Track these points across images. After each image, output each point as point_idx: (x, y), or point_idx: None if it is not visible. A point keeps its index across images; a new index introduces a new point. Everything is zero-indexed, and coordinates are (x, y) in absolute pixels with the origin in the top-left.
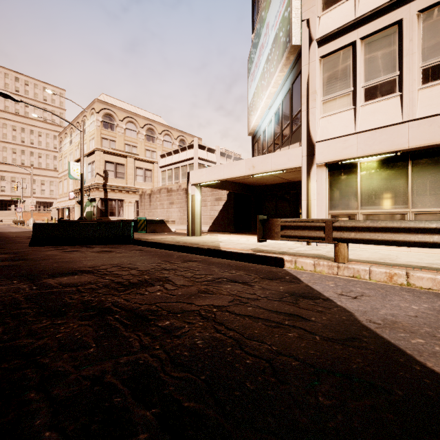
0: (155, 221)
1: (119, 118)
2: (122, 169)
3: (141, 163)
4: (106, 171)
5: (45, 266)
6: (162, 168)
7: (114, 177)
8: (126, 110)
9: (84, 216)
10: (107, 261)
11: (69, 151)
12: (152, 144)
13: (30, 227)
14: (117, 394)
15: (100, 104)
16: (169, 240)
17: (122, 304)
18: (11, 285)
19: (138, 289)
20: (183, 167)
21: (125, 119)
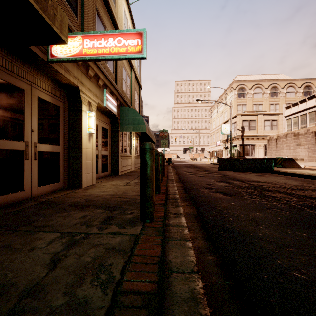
0: (284, 159)
1: (249, 88)
2: (254, 123)
3: (268, 116)
4: (243, 127)
5: (239, 178)
6: (287, 117)
7: (248, 129)
8: (254, 80)
9: (229, 155)
10: (268, 179)
11: (216, 117)
12: (275, 99)
13: (200, 162)
14: (314, 206)
15: (236, 83)
16: (303, 172)
17: (296, 193)
18: (238, 182)
19: (299, 190)
20: (311, 113)
21: (253, 87)
